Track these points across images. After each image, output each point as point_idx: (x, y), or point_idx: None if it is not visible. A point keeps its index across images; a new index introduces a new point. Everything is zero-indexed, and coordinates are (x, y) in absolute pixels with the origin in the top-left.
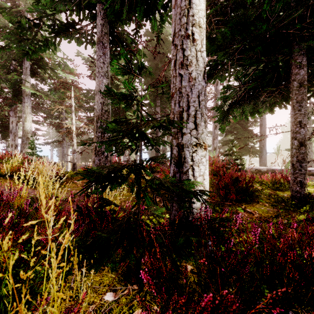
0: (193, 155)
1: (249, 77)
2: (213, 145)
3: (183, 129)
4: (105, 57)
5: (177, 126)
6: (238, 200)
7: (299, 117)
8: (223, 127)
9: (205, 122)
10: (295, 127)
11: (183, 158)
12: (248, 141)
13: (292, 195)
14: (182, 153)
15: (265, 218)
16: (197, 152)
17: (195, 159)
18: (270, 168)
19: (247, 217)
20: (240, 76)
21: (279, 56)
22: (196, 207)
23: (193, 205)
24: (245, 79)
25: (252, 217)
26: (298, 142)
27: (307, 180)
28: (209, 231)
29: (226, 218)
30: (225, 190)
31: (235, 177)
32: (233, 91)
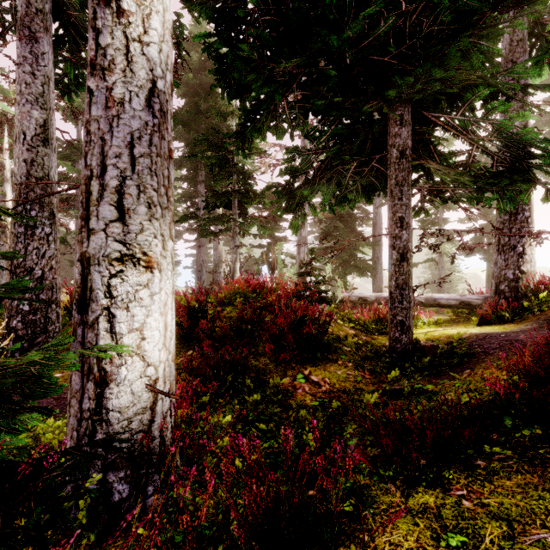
0: (111, 284)
1: (329, 135)
2: (298, 256)
3: (91, 221)
4: (38, 63)
5: (82, 212)
6: (302, 359)
7: (399, 211)
8: (296, 224)
9: (152, 207)
10: (394, 227)
11: (89, 291)
12: (356, 249)
13: (390, 345)
14: (88, 279)
15: (338, 393)
16: (126, 276)
17: (118, 293)
18: (380, 296)
19: (307, 394)
20: (312, 131)
21: (371, 102)
22: (119, 406)
23: (108, 402)
24: (320, 139)
25: (316, 392)
26: (397, 253)
27: (412, 320)
28: (155, 458)
29: (264, 400)
30: (279, 341)
31: (300, 317)
32: (306, 159)
